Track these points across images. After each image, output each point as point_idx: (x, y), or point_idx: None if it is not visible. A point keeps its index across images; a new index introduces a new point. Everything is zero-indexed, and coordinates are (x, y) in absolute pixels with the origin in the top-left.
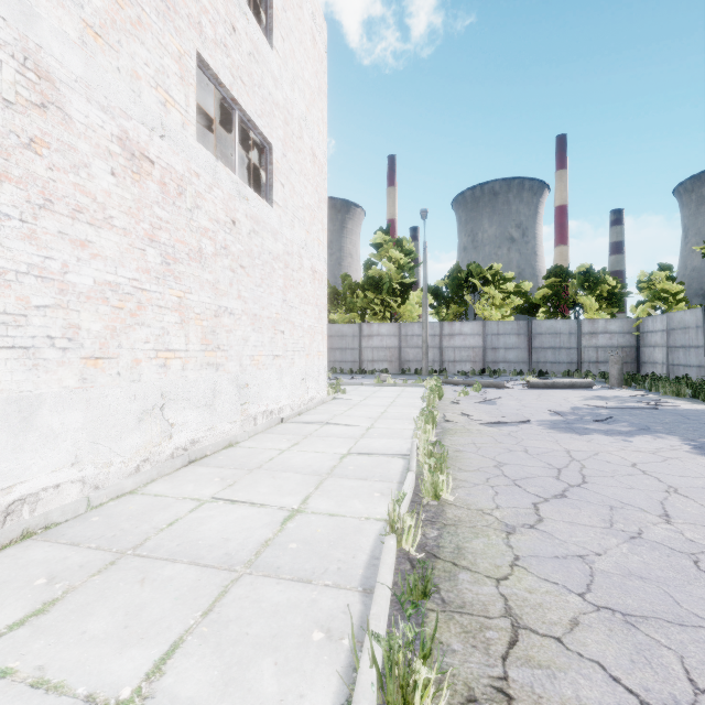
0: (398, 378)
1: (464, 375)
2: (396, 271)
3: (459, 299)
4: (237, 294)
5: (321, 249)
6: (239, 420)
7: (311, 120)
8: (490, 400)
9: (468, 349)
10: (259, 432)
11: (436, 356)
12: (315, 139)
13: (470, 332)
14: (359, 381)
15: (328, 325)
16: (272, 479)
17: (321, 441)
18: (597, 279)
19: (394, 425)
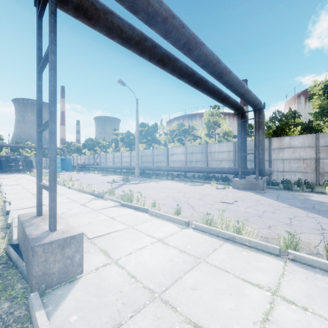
0: None
1: None
2: None
3: (18, 150)
4: None
5: None
6: None
7: None
8: None
9: None
10: None
11: None
12: None
13: None
14: None
15: None
16: None
17: None
18: None
19: None
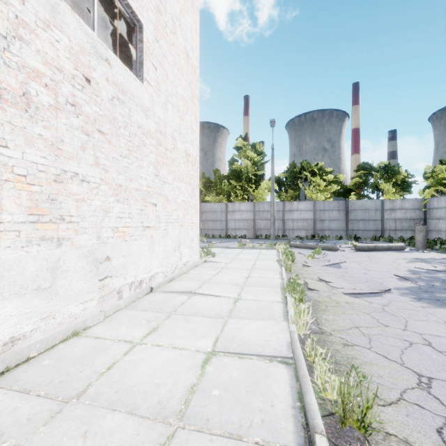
0: (254, 242)
1: (300, 239)
2: (251, 166)
3: (295, 186)
4: (93, 160)
5: (194, 137)
6: (96, 297)
7: (184, 24)
8: (336, 263)
9: (303, 221)
10: (121, 307)
11: (280, 225)
12: (188, 42)
13: (304, 208)
14: (226, 244)
15: (204, 204)
16: (78, 444)
17: (183, 323)
18: (394, 171)
19: (261, 296)
